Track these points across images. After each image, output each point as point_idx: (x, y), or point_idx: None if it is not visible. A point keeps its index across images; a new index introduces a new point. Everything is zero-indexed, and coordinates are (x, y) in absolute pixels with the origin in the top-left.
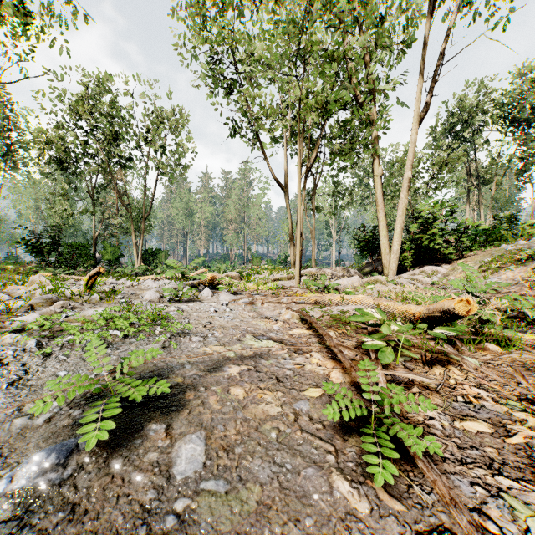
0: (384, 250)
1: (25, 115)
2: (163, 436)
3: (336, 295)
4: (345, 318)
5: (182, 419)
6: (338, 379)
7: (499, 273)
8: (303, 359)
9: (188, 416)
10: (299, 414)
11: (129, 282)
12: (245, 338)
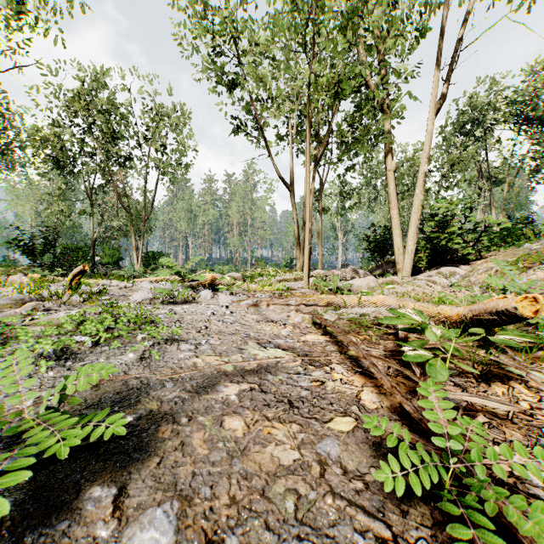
0: (397, 250)
1: (21, 114)
2: (107, 513)
3: (351, 296)
4: (366, 321)
5: (146, 475)
6: (373, 402)
7: (527, 273)
8: (321, 373)
9: (156, 470)
10: (326, 462)
11: (123, 283)
12: (247, 346)
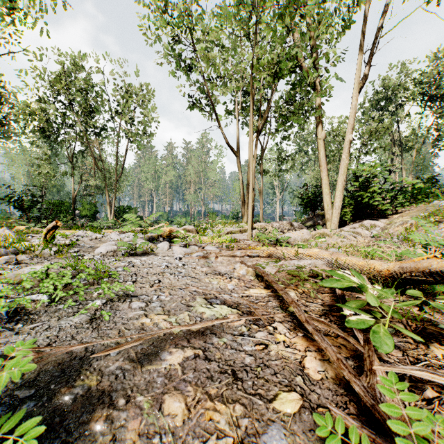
0: (326, 206)
1: (15, 92)
2: None
3: (289, 248)
4: (303, 274)
5: None
6: (317, 371)
7: (438, 227)
8: (264, 334)
9: None
10: None
11: (94, 235)
12: (195, 303)
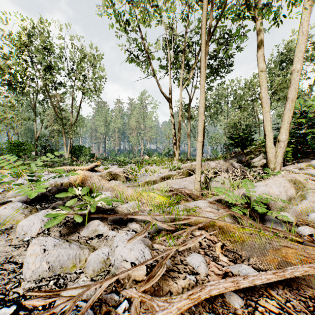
0: (270, 144)
1: None
2: None
3: None
4: None
5: None
6: None
7: None
8: None
9: None
10: None
11: None
12: None
